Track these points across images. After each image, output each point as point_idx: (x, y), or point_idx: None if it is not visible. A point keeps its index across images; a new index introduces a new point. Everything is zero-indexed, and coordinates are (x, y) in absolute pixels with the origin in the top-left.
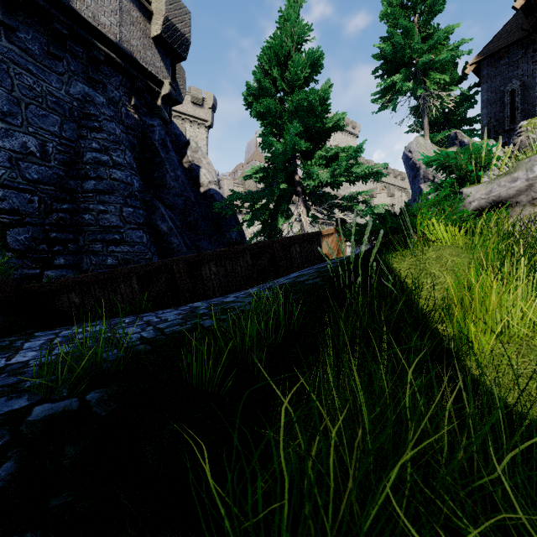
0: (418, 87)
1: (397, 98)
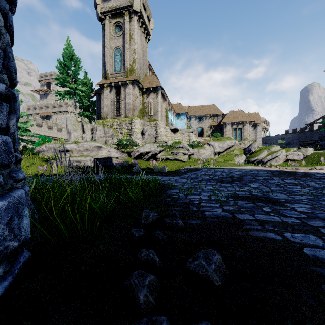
0: (71, 98)
1: (64, 99)
